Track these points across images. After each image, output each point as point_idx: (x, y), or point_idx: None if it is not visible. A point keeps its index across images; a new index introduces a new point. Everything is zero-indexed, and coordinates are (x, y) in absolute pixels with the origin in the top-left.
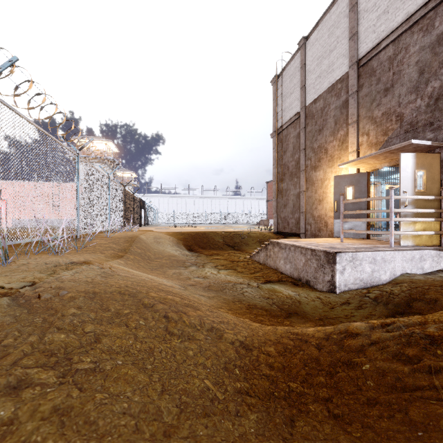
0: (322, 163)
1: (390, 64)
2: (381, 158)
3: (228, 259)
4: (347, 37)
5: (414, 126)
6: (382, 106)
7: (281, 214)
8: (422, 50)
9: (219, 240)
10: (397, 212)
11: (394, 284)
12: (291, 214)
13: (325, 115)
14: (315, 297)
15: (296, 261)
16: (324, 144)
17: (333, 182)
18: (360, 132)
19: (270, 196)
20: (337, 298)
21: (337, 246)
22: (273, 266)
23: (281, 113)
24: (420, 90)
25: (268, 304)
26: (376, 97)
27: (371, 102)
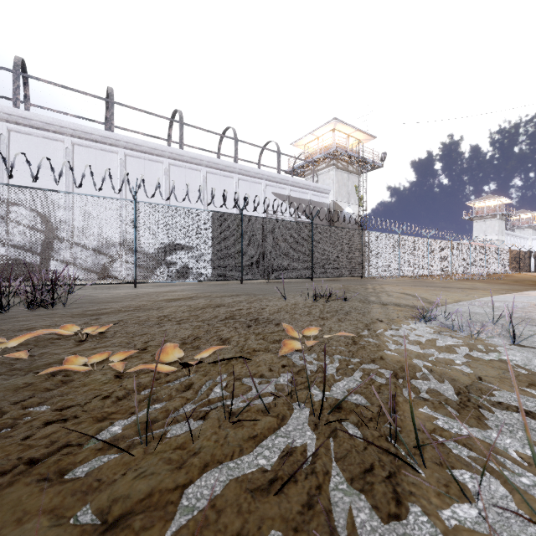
0: None
1: None
2: None
3: None
4: None
5: None
6: None
7: None
8: None
9: None
10: None
11: None
12: None
13: None
14: None
15: None
16: None
17: None
18: None
19: None
20: None
21: None
22: None
23: None
24: None
25: None
26: None
27: None
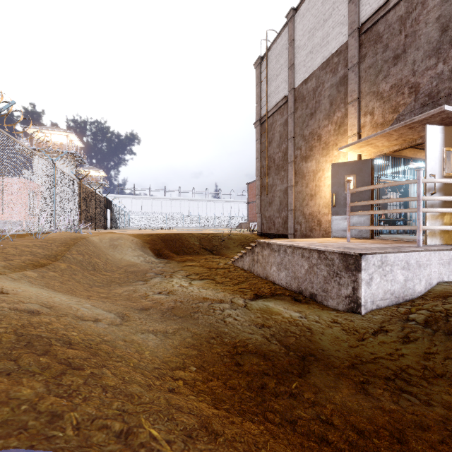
0: (315, 152)
1: (402, 25)
2: (393, 138)
3: (204, 266)
4: (346, 0)
5: (435, 97)
6: (391, 77)
7: (266, 213)
8: (445, 2)
9: (194, 243)
10: (427, 200)
11: (440, 298)
12: (278, 213)
13: (318, 96)
14: (332, 322)
15: (295, 267)
16: (317, 129)
17: (328, 173)
18: (362, 112)
19: (251, 198)
20: (365, 323)
21: (350, 246)
22: (262, 273)
23: (266, 99)
24: (442, 52)
25: (266, 339)
26: (383, 68)
27: (376, 74)
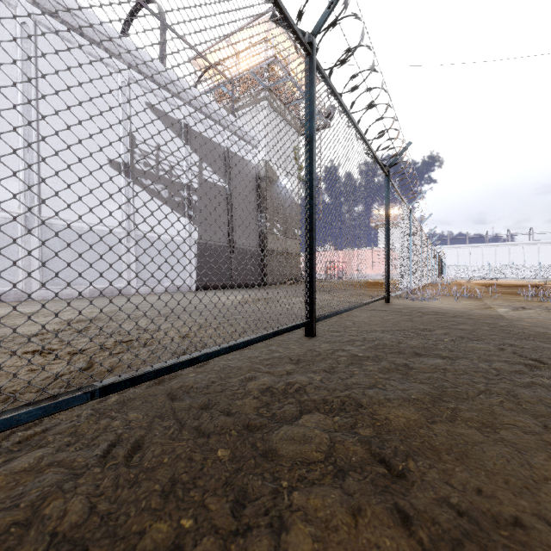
0: None
1: None
2: None
3: None
4: None
5: None
6: None
7: None
8: None
9: None
10: None
11: None
12: None
13: None
14: None
15: None
16: None
17: None
18: None
19: None
20: None
21: None
22: None
23: None
24: None
25: None
26: None
27: None
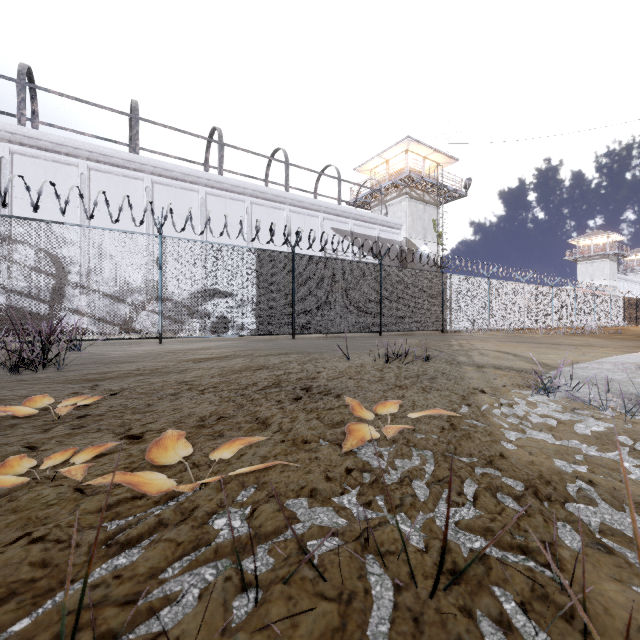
0: None
1: None
2: None
3: None
4: None
5: None
6: None
7: None
8: None
9: None
10: None
11: None
12: None
13: None
14: None
15: None
16: None
17: None
18: None
19: None
20: None
21: None
22: None
23: None
24: None
25: None
26: None
27: None
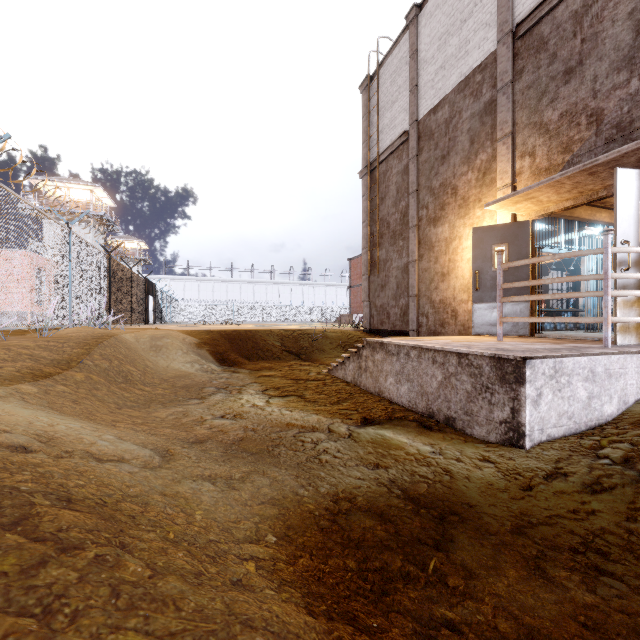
0: (448, 212)
1: (577, 24)
2: (565, 189)
3: (288, 377)
4: None
5: (626, 129)
6: (560, 101)
7: (376, 300)
8: None
9: (274, 344)
10: (618, 278)
11: None
12: (394, 300)
13: (453, 131)
14: (481, 460)
15: (423, 378)
16: (452, 179)
17: (467, 242)
18: (517, 152)
19: (355, 280)
20: (531, 462)
21: (504, 346)
22: (373, 387)
23: (376, 137)
24: (638, 62)
25: (383, 488)
26: (549, 88)
27: (538, 97)
